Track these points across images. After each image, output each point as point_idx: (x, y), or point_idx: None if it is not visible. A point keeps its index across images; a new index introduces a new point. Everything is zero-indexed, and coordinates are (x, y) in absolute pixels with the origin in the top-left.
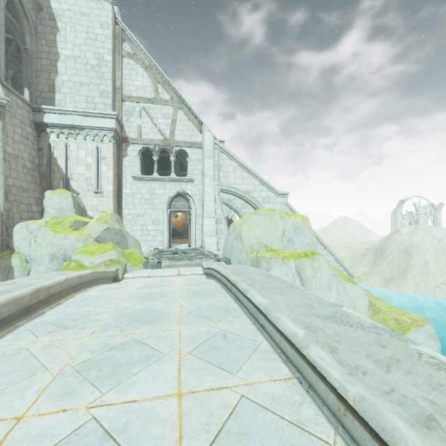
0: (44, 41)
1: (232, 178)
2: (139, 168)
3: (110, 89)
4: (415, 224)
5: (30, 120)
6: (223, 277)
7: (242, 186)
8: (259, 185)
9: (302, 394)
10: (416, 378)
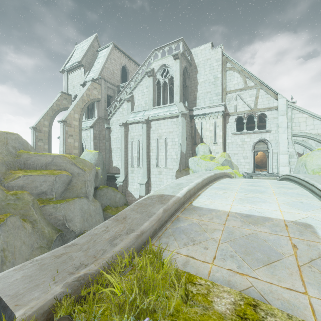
0: (192, 79)
1: (303, 126)
2: (235, 128)
3: (220, 91)
4: None
5: (188, 115)
6: (285, 175)
7: (313, 131)
8: None
9: (299, 187)
10: (320, 178)
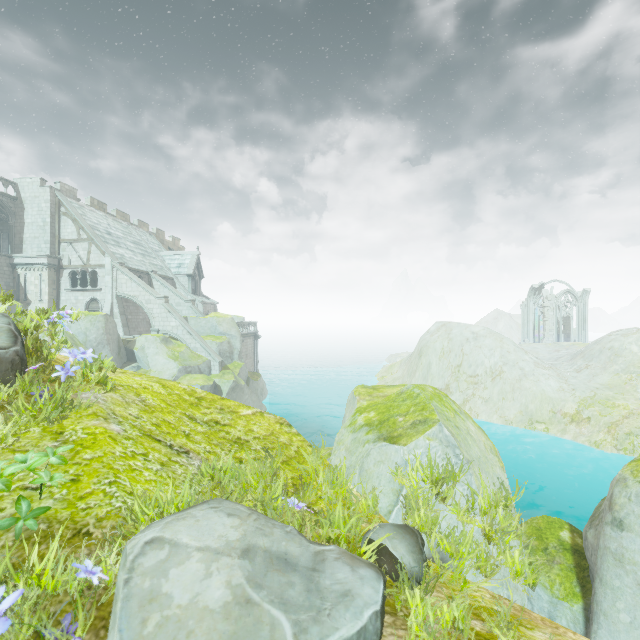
0: (18, 216)
1: (125, 288)
2: (69, 284)
3: (50, 239)
4: (565, 320)
5: (7, 263)
6: None
7: (131, 293)
8: (144, 291)
9: None
10: None
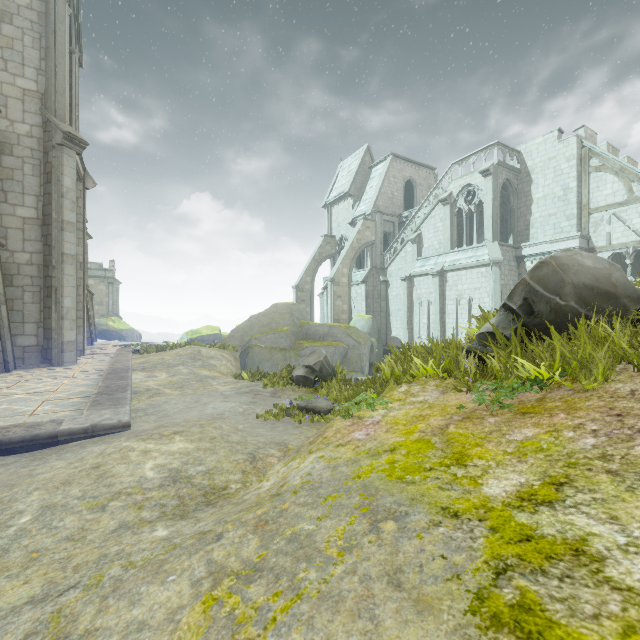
0: (522, 194)
1: None
2: None
3: (575, 211)
4: None
5: (513, 257)
6: None
7: None
8: None
9: None
10: None
